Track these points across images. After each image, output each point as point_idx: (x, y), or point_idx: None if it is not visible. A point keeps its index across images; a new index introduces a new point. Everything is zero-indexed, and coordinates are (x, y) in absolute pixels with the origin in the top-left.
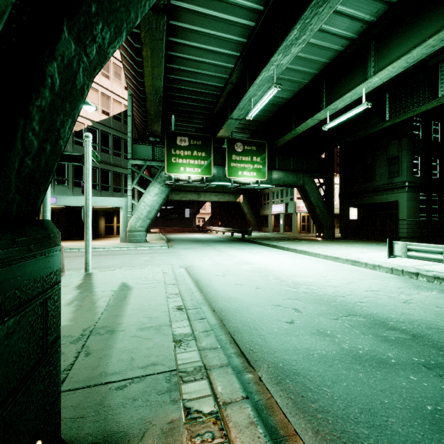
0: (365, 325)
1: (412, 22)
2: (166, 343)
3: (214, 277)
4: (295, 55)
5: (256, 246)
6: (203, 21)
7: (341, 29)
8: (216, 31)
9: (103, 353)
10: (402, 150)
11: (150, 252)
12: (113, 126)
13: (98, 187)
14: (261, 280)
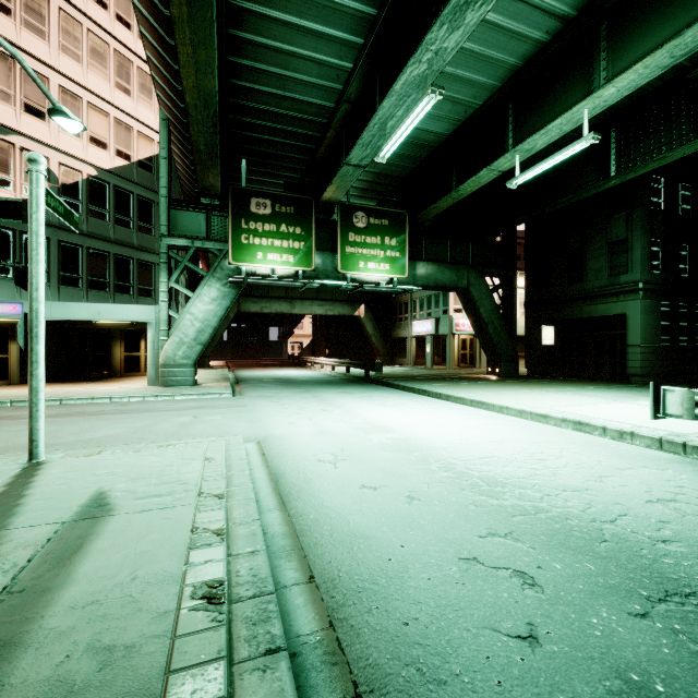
0: None
1: None
2: None
3: (315, 468)
4: (472, 29)
5: (391, 392)
6: None
7: None
8: None
9: None
10: (633, 228)
11: (197, 407)
12: (138, 180)
13: (110, 287)
14: (416, 474)
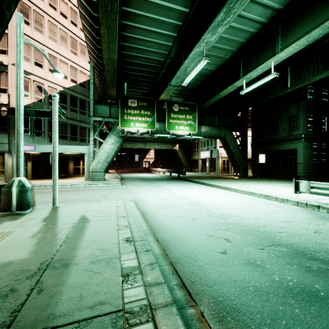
0: (288, 255)
1: (311, 9)
2: (115, 277)
3: (157, 210)
4: (221, 34)
5: (189, 183)
6: (148, 7)
7: (256, 15)
8: (158, 16)
9: (55, 290)
10: (300, 110)
11: (107, 188)
12: (79, 91)
13: (68, 138)
14: (196, 212)
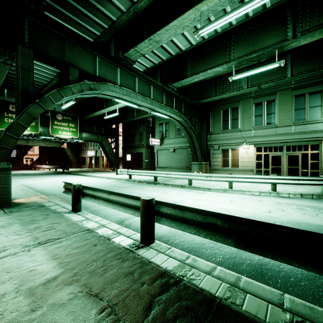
0: None
1: None
2: (21, 193)
3: (38, 185)
4: None
5: (69, 175)
6: None
7: None
8: (40, 64)
9: None
10: (144, 130)
11: None
12: None
13: None
14: (61, 184)
